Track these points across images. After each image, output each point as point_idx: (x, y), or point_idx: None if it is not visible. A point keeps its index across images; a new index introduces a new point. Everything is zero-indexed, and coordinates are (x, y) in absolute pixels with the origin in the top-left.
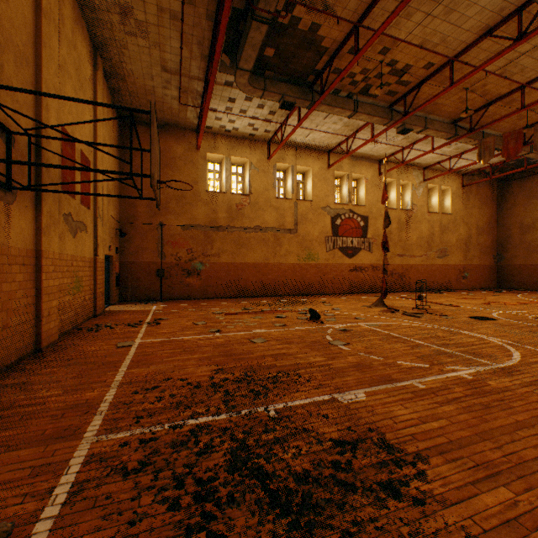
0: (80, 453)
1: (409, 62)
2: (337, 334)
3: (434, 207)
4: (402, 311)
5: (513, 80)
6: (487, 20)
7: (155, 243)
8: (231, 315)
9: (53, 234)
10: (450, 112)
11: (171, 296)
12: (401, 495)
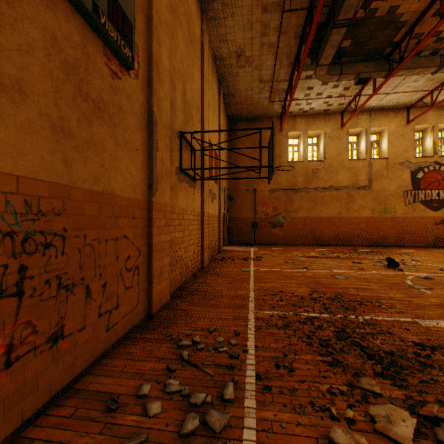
0: (251, 315)
1: None
2: (418, 280)
3: None
4: None
5: None
6: None
7: (250, 203)
8: (311, 258)
9: (207, 202)
10: None
11: (261, 242)
12: None
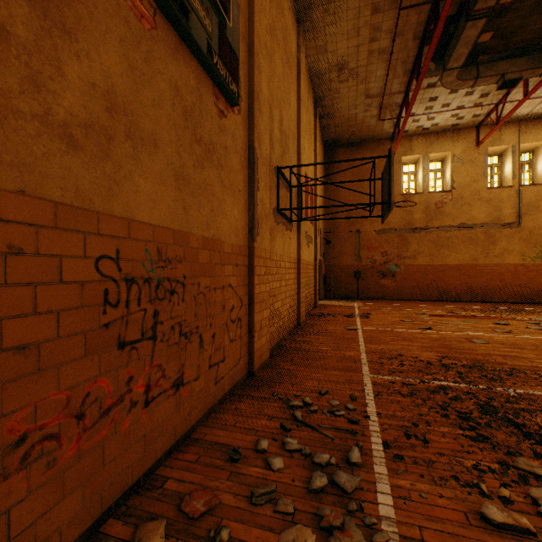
0: (366, 379)
1: None
2: None
3: None
4: None
5: None
6: None
7: (352, 248)
8: (436, 317)
9: (303, 247)
10: None
11: (366, 295)
12: None
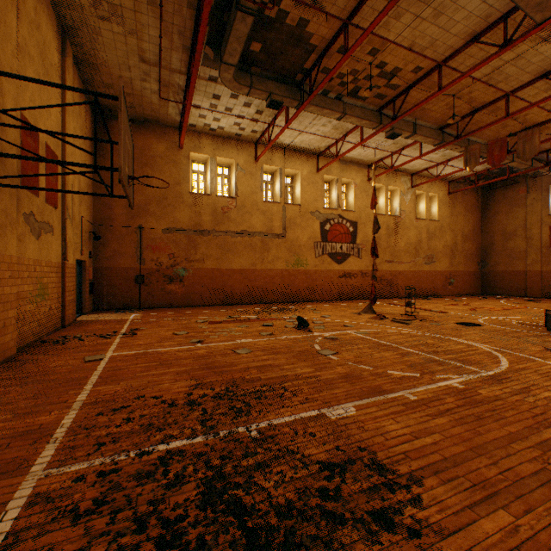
0: (22, 493)
1: (398, 65)
2: (326, 342)
3: (421, 213)
4: (391, 318)
5: (498, 88)
6: (474, 26)
7: (134, 247)
8: (215, 324)
9: (9, 236)
10: (437, 118)
11: (151, 304)
12: (395, 526)
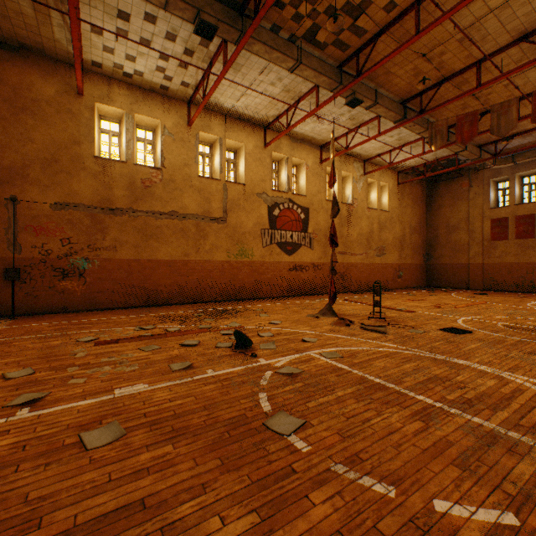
0: None
1: None
2: (280, 386)
3: (373, 203)
4: (358, 322)
5: (477, 45)
6: None
7: (3, 227)
8: (106, 345)
9: None
10: (401, 87)
11: (32, 309)
12: None
